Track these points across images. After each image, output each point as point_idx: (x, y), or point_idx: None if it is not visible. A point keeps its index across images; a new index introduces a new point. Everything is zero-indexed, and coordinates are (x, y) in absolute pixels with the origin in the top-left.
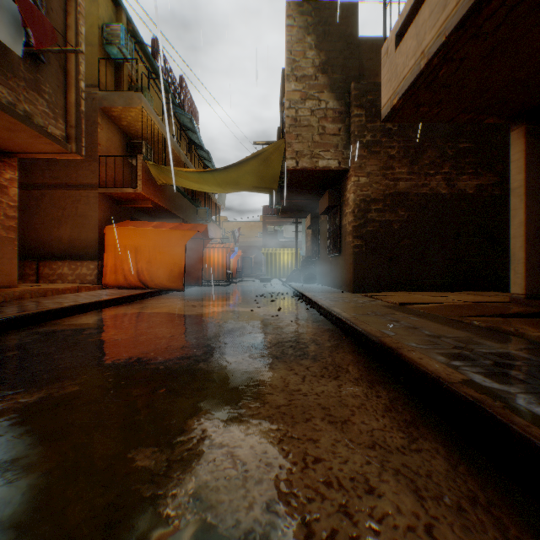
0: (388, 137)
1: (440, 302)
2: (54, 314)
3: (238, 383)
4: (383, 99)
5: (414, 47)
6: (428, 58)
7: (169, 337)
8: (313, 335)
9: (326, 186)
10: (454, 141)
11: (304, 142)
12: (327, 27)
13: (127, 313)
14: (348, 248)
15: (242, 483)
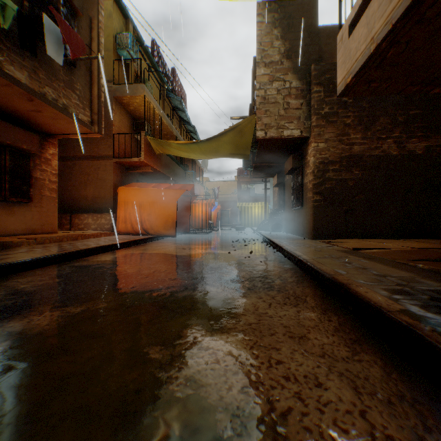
0: (344, 108)
1: (389, 248)
2: (84, 253)
3: (219, 306)
4: (338, 78)
5: (365, 34)
6: (376, 43)
7: (166, 272)
8: (278, 272)
9: (290, 151)
10: (404, 109)
11: (271, 116)
12: (291, 20)
13: (135, 253)
14: (309, 202)
15: (224, 373)
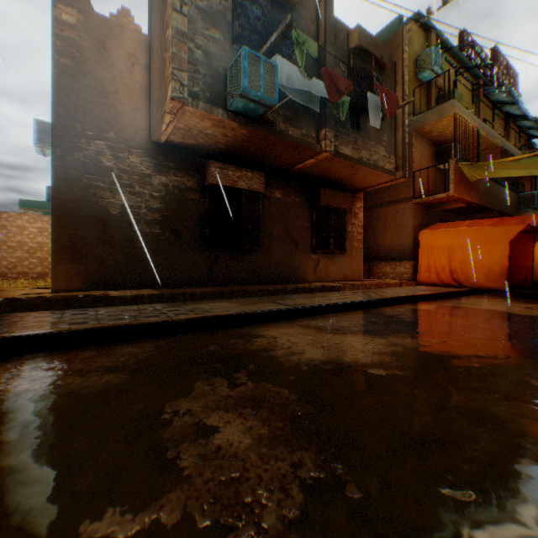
0: None
1: None
2: (398, 300)
3: None
4: None
5: None
6: None
7: (511, 329)
8: None
9: None
10: None
11: None
12: None
13: (452, 306)
14: None
15: None
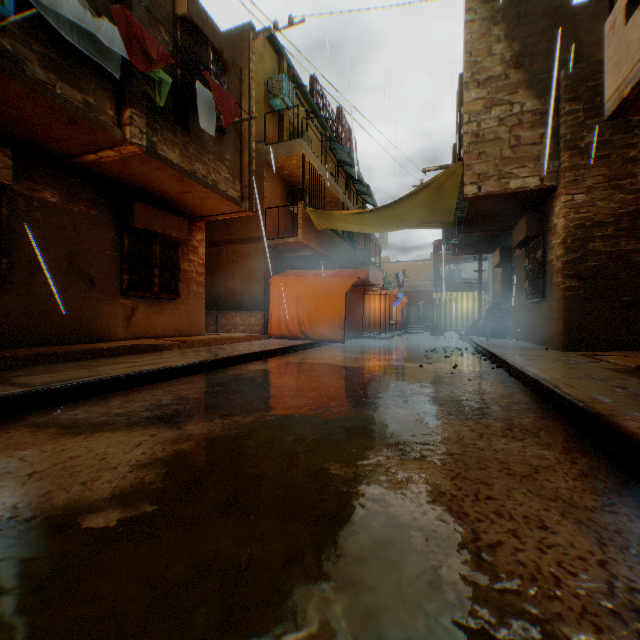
0: (622, 132)
1: None
2: (236, 359)
3: (409, 431)
4: (606, 90)
5: None
6: None
7: (337, 386)
8: (497, 396)
9: (522, 211)
10: None
11: (488, 160)
12: (522, 7)
13: (294, 362)
14: (555, 291)
15: (417, 499)
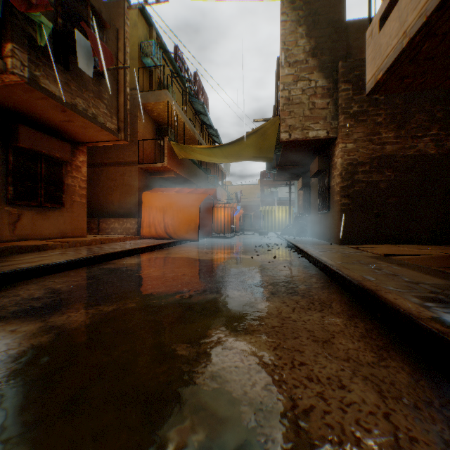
0: (374, 106)
1: (424, 254)
2: (111, 256)
3: (242, 309)
4: (367, 75)
5: (396, 28)
6: (409, 37)
7: (190, 275)
8: (303, 278)
9: (316, 153)
10: (442, 104)
11: (296, 117)
12: (317, 17)
13: (159, 257)
14: (336, 206)
15: (247, 371)
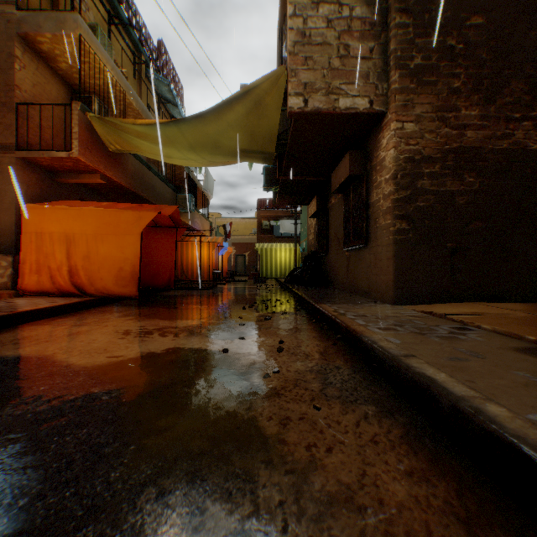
0: (448, 60)
1: None
2: None
3: None
4: None
5: None
6: None
7: None
8: None
9: (343, 151)
10: None
11: (316, 69)
12: None
13: None
14: (384, 235)
15: None
